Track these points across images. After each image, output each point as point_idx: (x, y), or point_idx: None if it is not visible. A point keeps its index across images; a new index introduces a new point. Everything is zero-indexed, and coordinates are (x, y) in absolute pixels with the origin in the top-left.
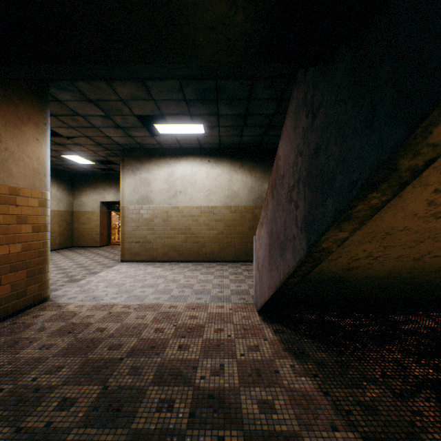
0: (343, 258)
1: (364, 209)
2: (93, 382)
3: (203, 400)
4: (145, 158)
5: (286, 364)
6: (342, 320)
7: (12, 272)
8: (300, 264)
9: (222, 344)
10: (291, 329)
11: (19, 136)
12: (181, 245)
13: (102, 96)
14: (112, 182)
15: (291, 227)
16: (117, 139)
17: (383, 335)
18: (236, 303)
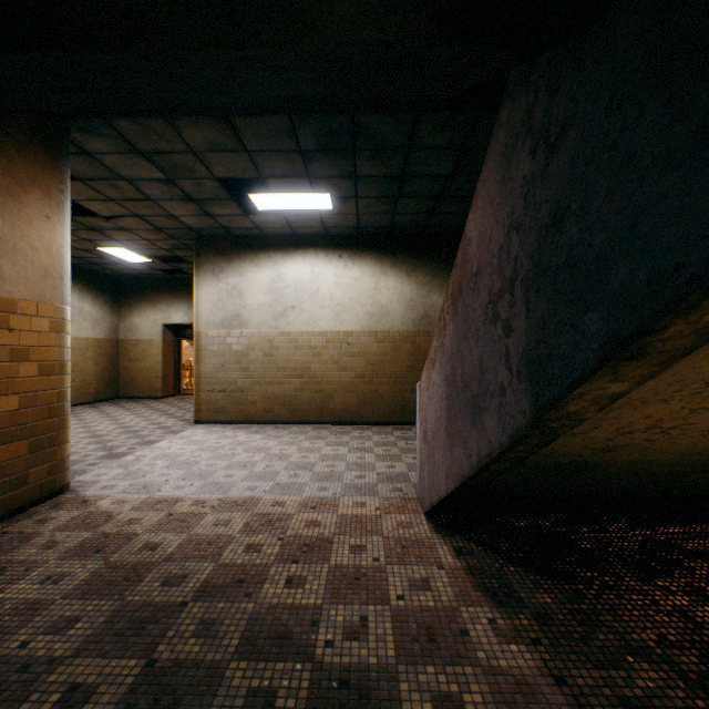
0: (601, 430)
1: (683, 333)
2: (129, 650)
3: (330, 692)
4: (235, 251)
5: (480, 616)
6: (573, 530)
7: (1, 444)
8: (515, 440)
9: (363, 577)
10: (486, 548)
11: (15, 211)
12: (294, 396)
13: (159, 144)
14: (182, 292)
15: (495, 370)
16: (188, 220)
17: (650, 561)
18: (386, 498)
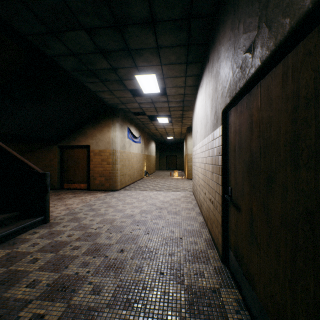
0: None
1: None
2: None
3: None
4: (193, 108)
5: None
6: None
7: (100, 177)
8: None
9: None
10: None
11: (102, 133)
12: (197, 186)
13: (117, 101)
14: None
15: None
16: (174, 105)
17: None
18: (58, 216)
